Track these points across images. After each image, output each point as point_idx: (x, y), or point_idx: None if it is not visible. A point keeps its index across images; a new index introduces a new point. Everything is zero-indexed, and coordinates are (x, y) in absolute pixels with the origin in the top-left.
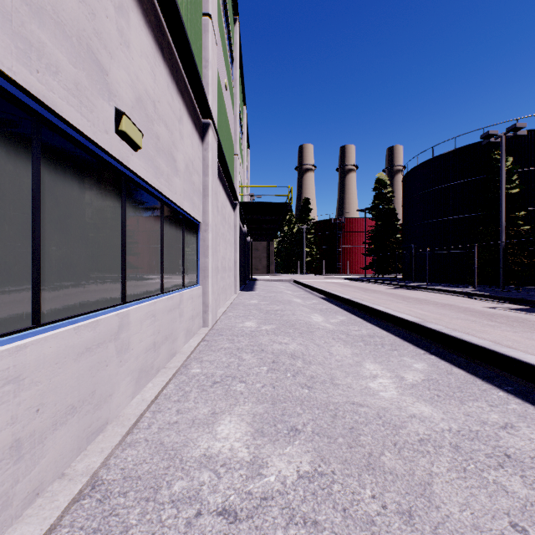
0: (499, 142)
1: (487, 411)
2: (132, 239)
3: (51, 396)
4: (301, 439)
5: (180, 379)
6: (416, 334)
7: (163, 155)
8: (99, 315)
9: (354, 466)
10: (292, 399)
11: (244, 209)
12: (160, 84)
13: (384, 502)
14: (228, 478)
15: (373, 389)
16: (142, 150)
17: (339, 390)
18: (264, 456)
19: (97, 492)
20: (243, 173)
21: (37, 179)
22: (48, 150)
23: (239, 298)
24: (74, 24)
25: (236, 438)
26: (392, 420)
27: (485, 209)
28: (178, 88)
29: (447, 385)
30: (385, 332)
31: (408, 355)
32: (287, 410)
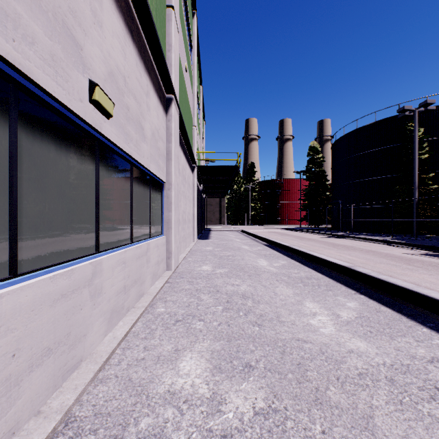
0: (412, 116)
1: (415, 346)
2: (105, 196)
3: (27, 341)
4: (255, 375)
5: (147, 318)
6: (347, 277)
7: (132, 124)
8: (74, 264)
9: (304, 402)
10: (245, 337)
11: (201, 171)
12: (130, 62)
13: (333, 438)
14: (190, 415)
15: (313, 326)
16: (114, 118)
17: (285, 327)
18: (222, 392)
19: (69, 430)
20: (200, 141)
21: (14, 141)
22: (25, 115)
23: (197, 245)
24: (50, 1)
25: (196, 374)
26: (333, 355)
27: (400, 171)
28: (145, 66)
29: (377, 322)
30: (320, 274)
31: (341, 295)
32: (241, 346)
